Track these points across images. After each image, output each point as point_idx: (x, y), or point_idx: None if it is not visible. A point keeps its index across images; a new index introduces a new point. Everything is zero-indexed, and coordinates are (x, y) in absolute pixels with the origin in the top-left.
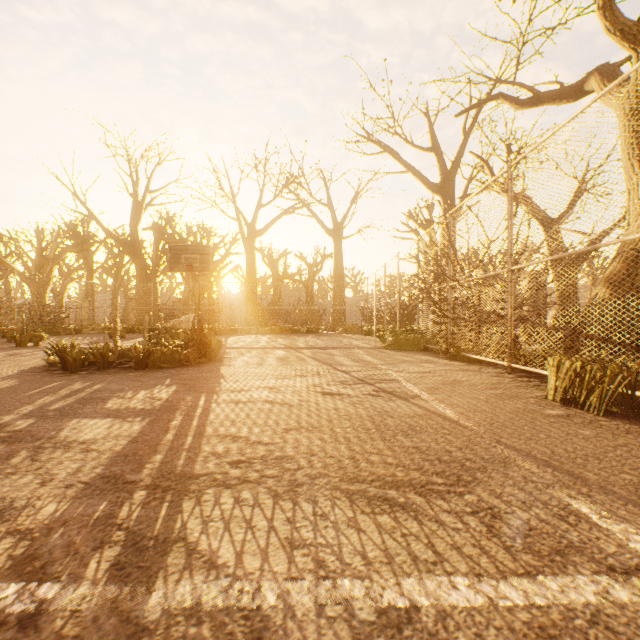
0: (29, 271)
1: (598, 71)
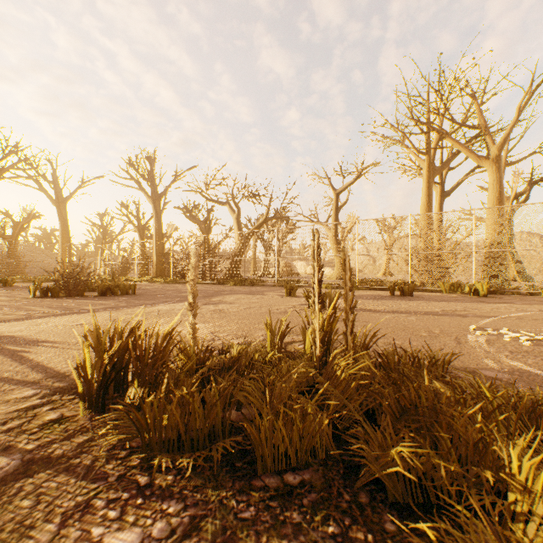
0: None
1: (228, 204)
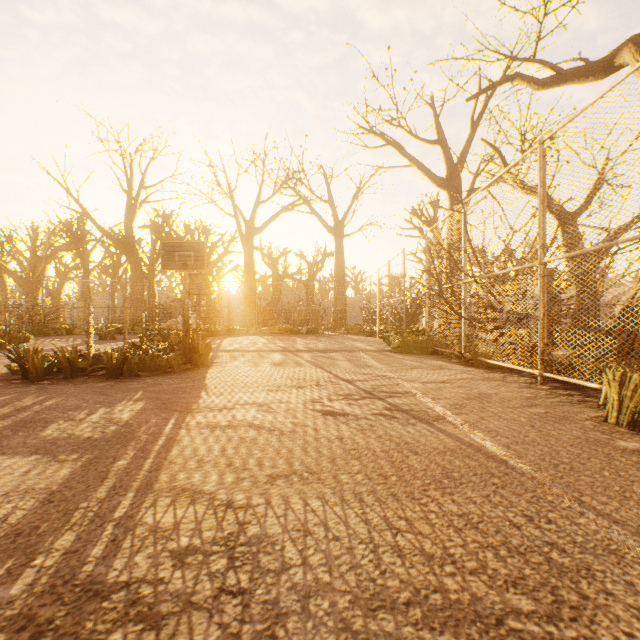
0: (23, 270)
1: (633, 41)
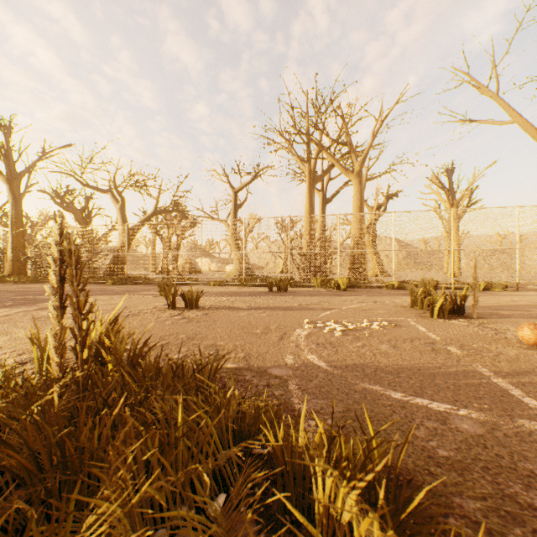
0: None
1: (111, 192)
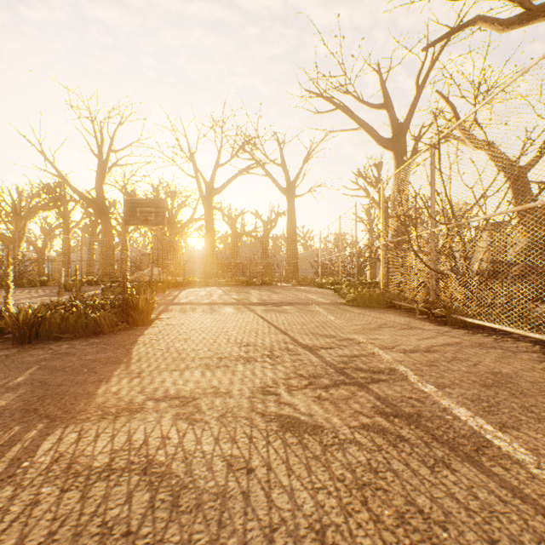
0: (9, 228)
1: None
